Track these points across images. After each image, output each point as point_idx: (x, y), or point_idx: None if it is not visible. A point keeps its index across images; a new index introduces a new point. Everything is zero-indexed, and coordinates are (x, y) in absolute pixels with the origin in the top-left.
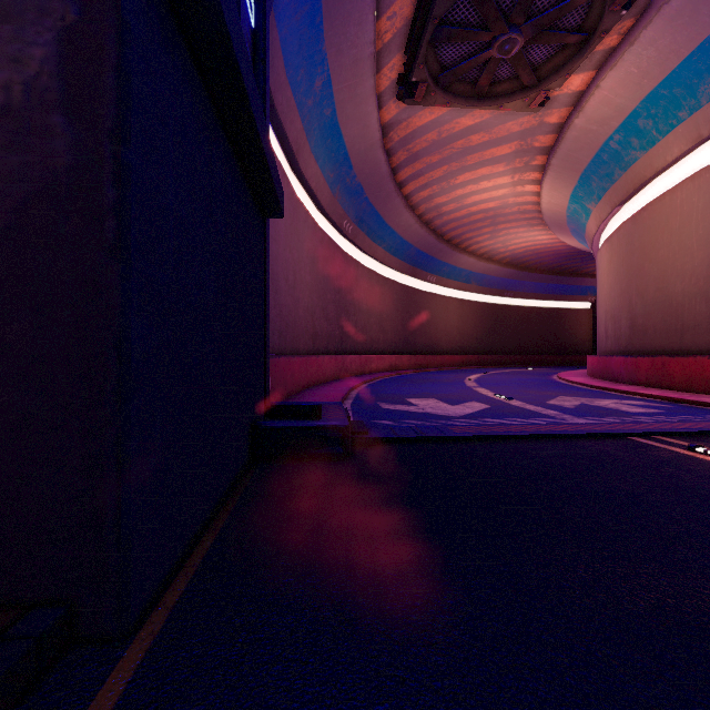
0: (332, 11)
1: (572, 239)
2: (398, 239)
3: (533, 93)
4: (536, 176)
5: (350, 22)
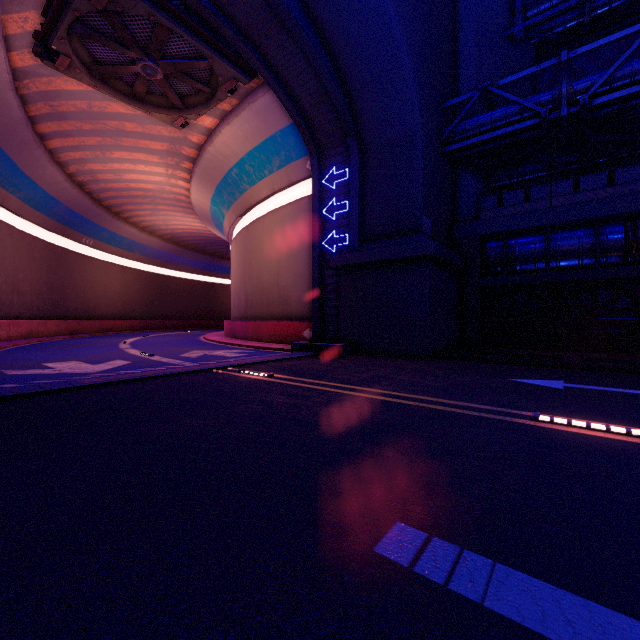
0: None
1: (218, 231)
2: (42, 192)
3: (175, 115)
4: (186, 176)
5: None
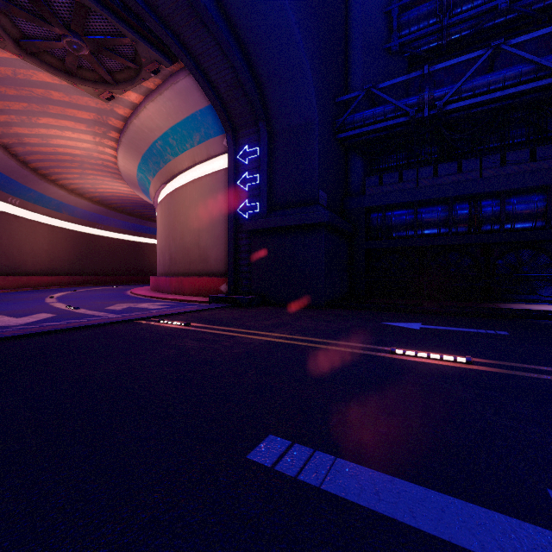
0: None
1: (144, 195)
2: None
3: (101, 89)
4: (113, 145)
5: None
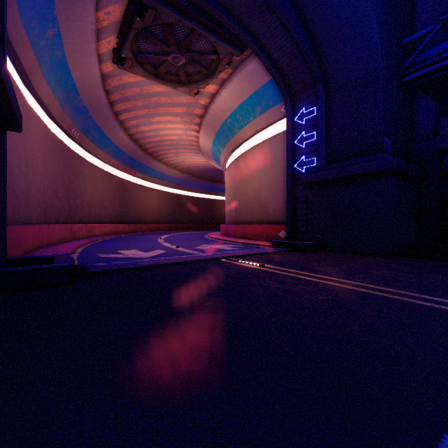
0: None
1: (216, 163)
2: (116, 147)
3: (191, 87)
4: (196, 128)
5: (76, 5)
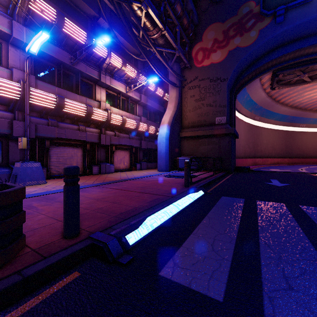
0: (248, 87)
1: None
2: (281, 115)
3: None
4: None
5: (253, 86)
